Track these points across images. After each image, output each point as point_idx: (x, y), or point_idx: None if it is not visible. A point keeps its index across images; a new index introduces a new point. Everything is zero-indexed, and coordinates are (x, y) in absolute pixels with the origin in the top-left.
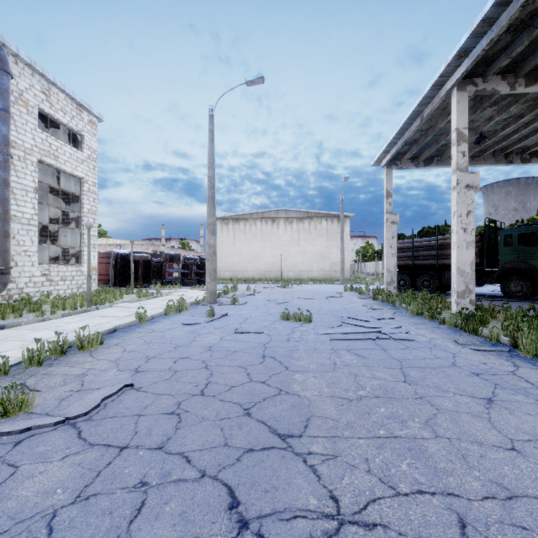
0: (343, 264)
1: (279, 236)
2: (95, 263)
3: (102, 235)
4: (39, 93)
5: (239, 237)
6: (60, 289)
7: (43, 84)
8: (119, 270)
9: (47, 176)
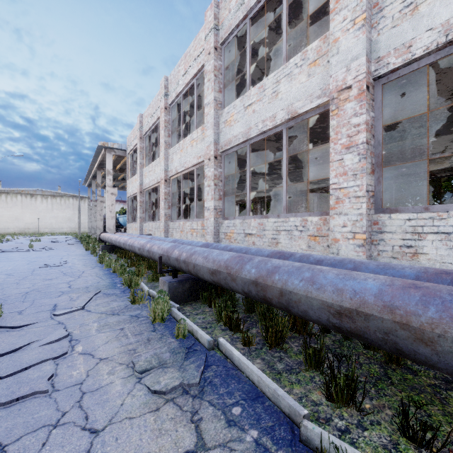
0: (80, 224)
1: (37, 206)
2: None
3: None
4: None
5: (1, 205)
6: None
7: None
8: None
9: None
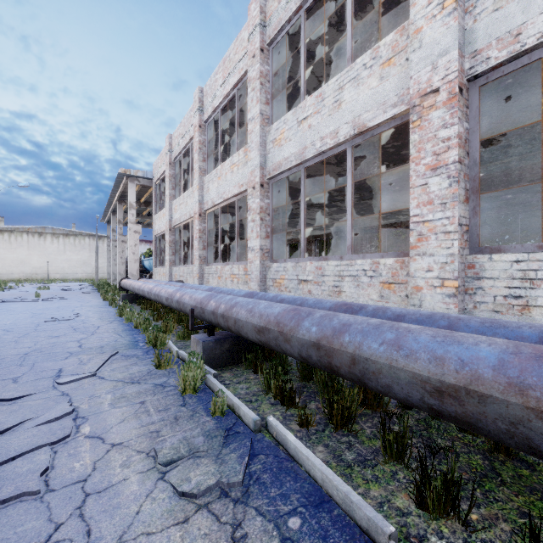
0: (97, 269)
1: (46, 247)
2: None
3: None
4: None
5: (3, 246)
6: None
7: None
8: None
9: None
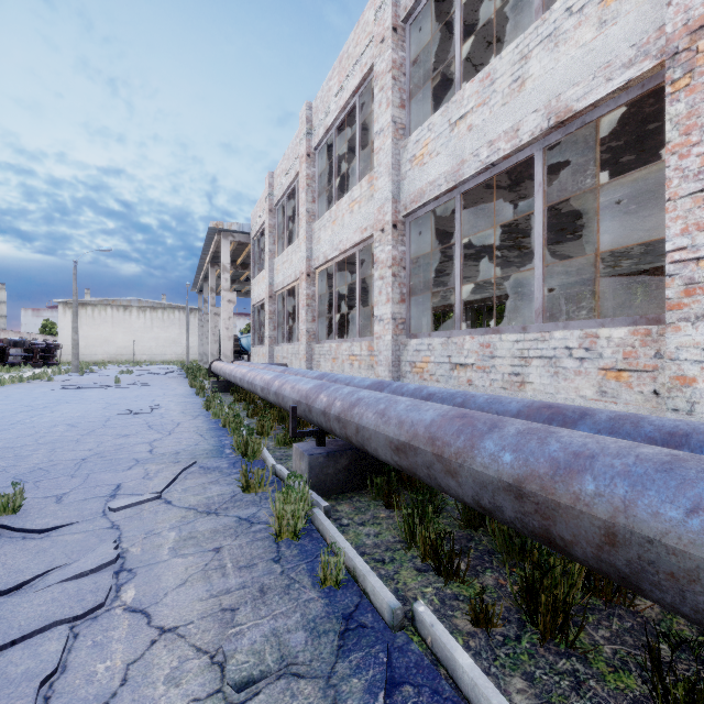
0: (188, 349)
1: (132, 323)
2: None
3: None
4: None
5: (86, 322)
6: None
7: None
8: None
9: None
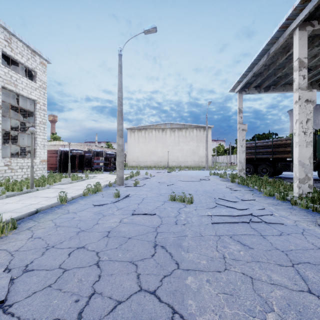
0: (207, 157)
1: (166, 140)
2: (45, 157)
3: (58, 139)
4: (2, 41)
5: (141, 140)
6: (18, 175)
7: (5, 35)
8: (63, 161)
9: (13, 99)
